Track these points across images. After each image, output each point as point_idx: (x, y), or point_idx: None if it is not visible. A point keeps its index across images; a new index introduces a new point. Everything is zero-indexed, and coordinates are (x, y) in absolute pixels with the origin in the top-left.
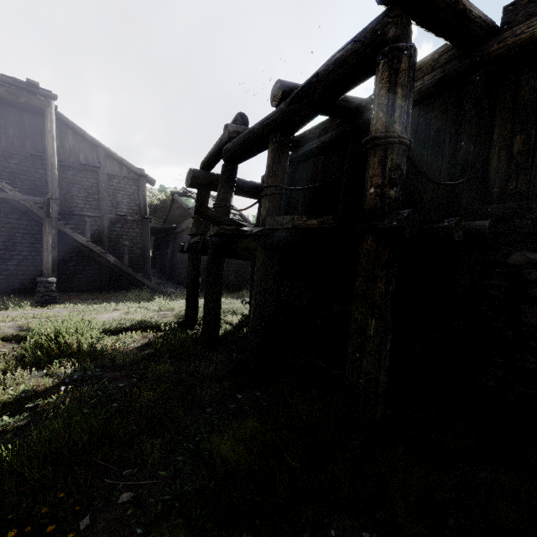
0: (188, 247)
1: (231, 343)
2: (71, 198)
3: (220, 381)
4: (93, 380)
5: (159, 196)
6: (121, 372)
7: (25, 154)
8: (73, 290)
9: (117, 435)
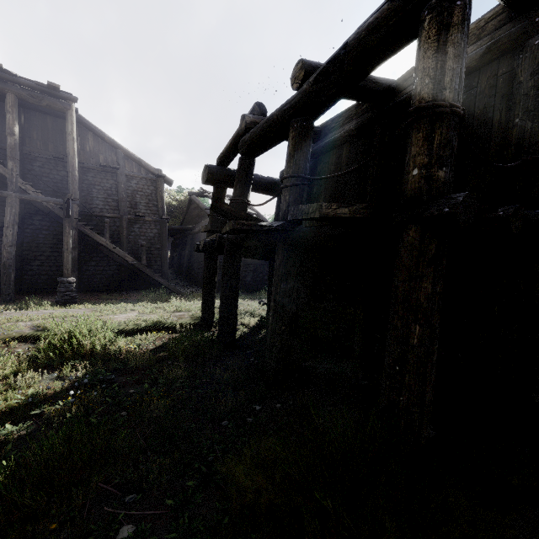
0: (204, 245)
1: (248, 347)
2: (91, 199)
3: (236, 389)
4: (103, 385)
5: (176, 197)
6: (133, 376)
7: (48, 157)
8: (93, 290)
9: (122, 451)
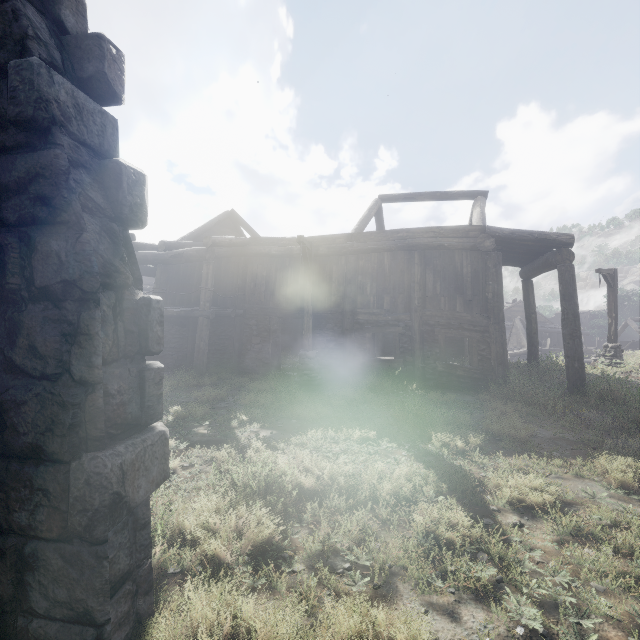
0: None
1: None
2: None
3: None
4: None
5: None
6: None
7: None
8: None
9: None
